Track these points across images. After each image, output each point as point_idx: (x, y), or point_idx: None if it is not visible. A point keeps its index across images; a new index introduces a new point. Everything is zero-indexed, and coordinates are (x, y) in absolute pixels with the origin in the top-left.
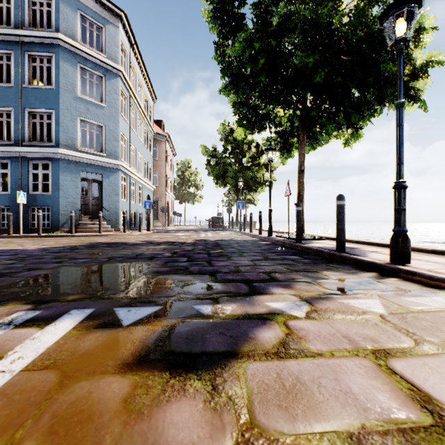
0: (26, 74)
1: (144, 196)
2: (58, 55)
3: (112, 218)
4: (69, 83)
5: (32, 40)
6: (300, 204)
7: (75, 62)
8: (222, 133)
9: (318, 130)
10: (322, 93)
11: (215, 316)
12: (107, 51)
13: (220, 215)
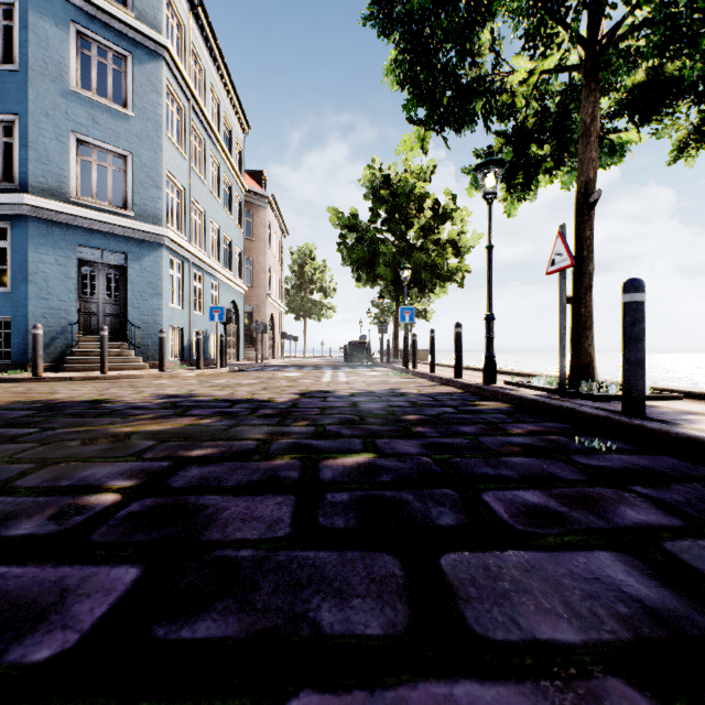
0: None
1: (225, 303)
2: None
3: (148, 342)
4: (52, 62)
5: None
6: (640, 283)
7: (65, 20)
8: (369, 185)
9: None
10: None
11: None
12: (136, 6)
13: (364, 338)
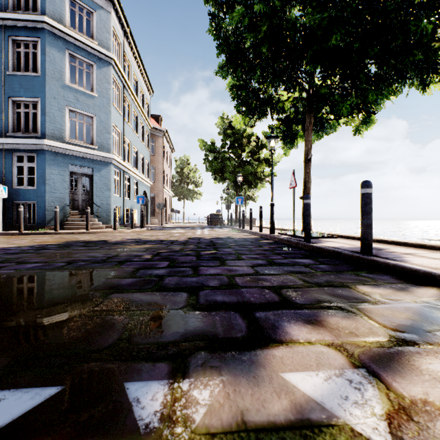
0: (10, 61)
1: (140, 192)
2: (44, 40)
3: (104, 215)
4: (57, 70)
5: (16, 24)
6: (308, 196)
7: (63, 48)
8: (221, 127)
9: (324, 117)
10: (335, 65)
11: (163, 439)
12: (98, 38)
13: (218, 212)
